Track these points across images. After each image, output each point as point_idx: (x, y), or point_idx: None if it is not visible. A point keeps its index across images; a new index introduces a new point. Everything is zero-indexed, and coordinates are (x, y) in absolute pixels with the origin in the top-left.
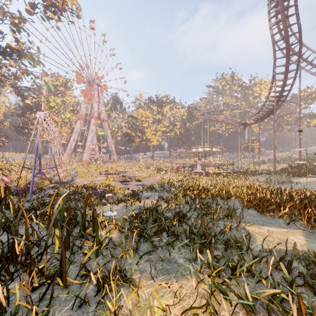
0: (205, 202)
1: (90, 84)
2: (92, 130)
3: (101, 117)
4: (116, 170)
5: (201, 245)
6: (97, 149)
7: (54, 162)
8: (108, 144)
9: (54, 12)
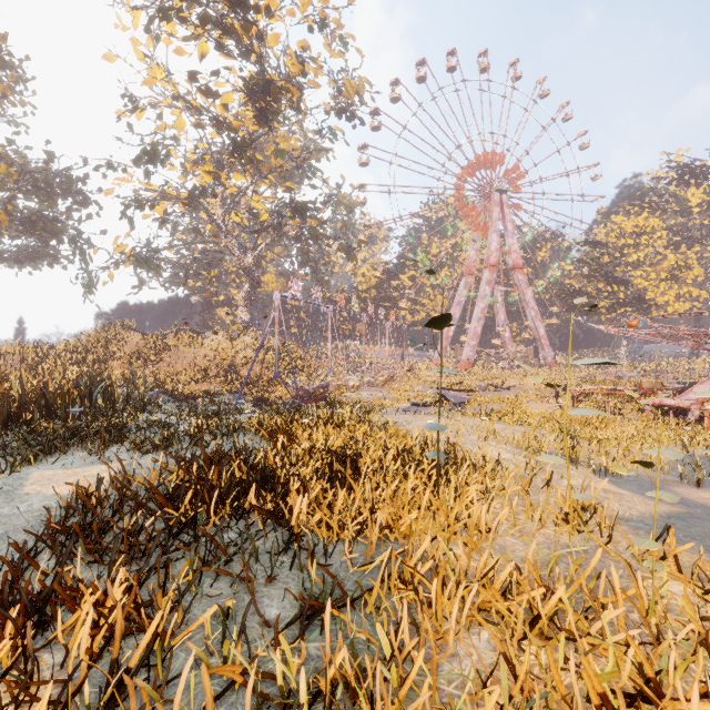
0: (241, 439)
1: (487, 195)
2: (482, 295)
3: (510, 261)
4: (489, 384)
5: (19, 444)
6: (507, 335)
7: (290, 361)
8: (529, 322)
9: (351, 117)
